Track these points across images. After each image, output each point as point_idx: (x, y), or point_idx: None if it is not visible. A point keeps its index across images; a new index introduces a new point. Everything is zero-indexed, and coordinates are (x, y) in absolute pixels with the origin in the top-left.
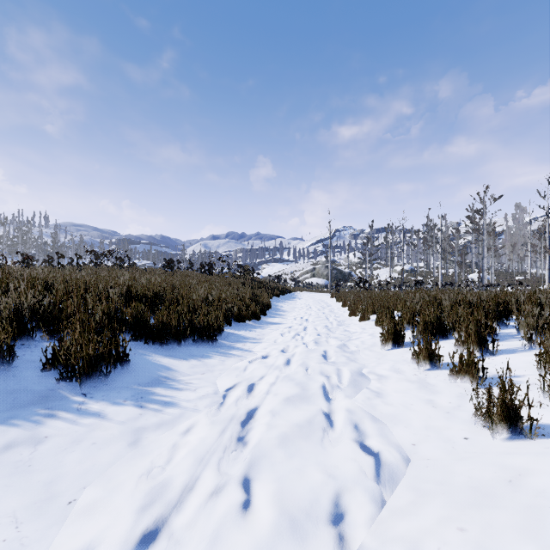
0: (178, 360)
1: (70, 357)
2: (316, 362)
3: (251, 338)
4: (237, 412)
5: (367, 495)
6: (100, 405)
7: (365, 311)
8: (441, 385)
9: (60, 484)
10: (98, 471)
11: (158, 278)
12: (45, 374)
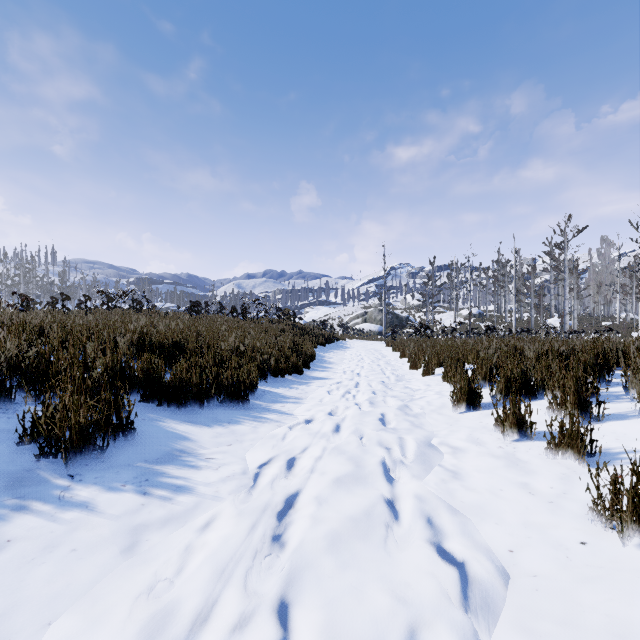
0: (198, 427)
1: (54, 427)
2: (373, 429)
3: (291, 397)
4: (271, 500)
5: (456, 638)
6: (91, 491)
7: (429, 364)
8: (536, 462)
9: (15, 618)
10: (73, 595)
11: (180, 324)
12: (21, 448)
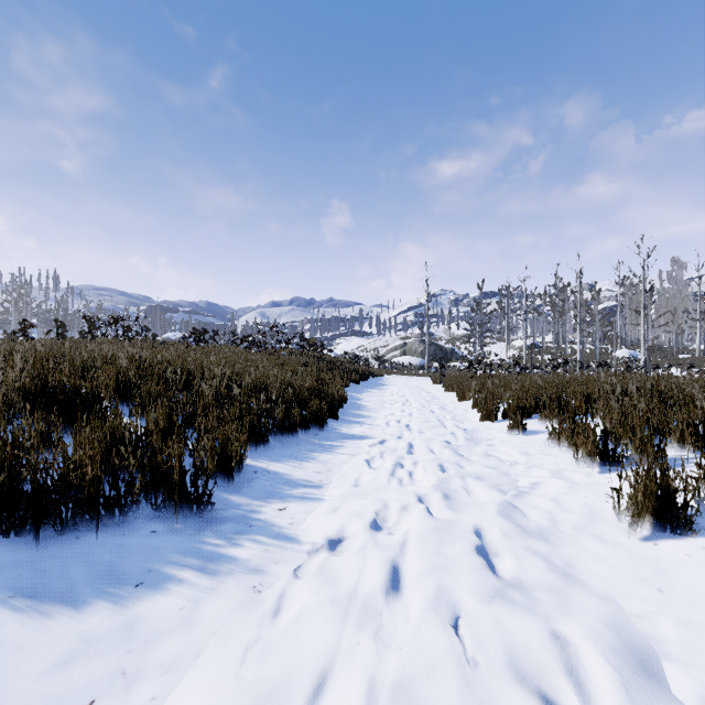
0: (40, 616)
1: None
2: (484, 614)
3: (302, 482)
4: None
5: None
6: None
7: (518, 415)
8: None
9: None
10: None
11: (158, 356)
12: None
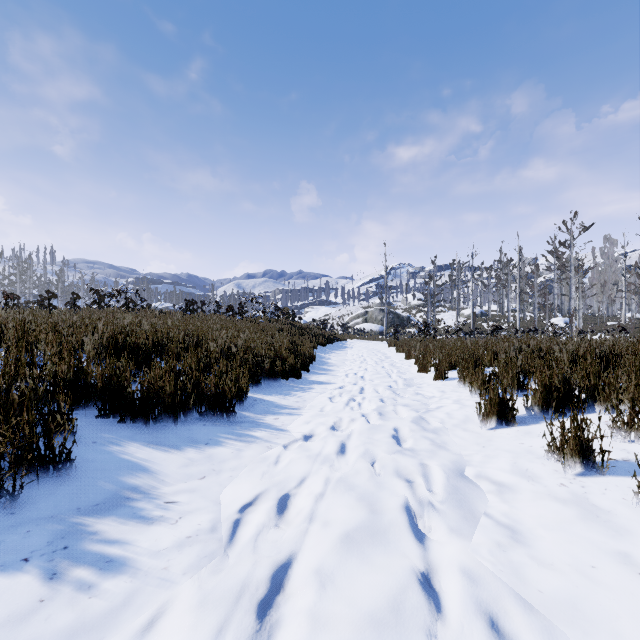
0: (166, 451)
1: None
2: (387, 453)
3: (287, 406)
4: (245, 589)
5: None
6: None
7: (442, 366)
8: (624, 512)
9: None
10: None
11: (168, 323)
12: None
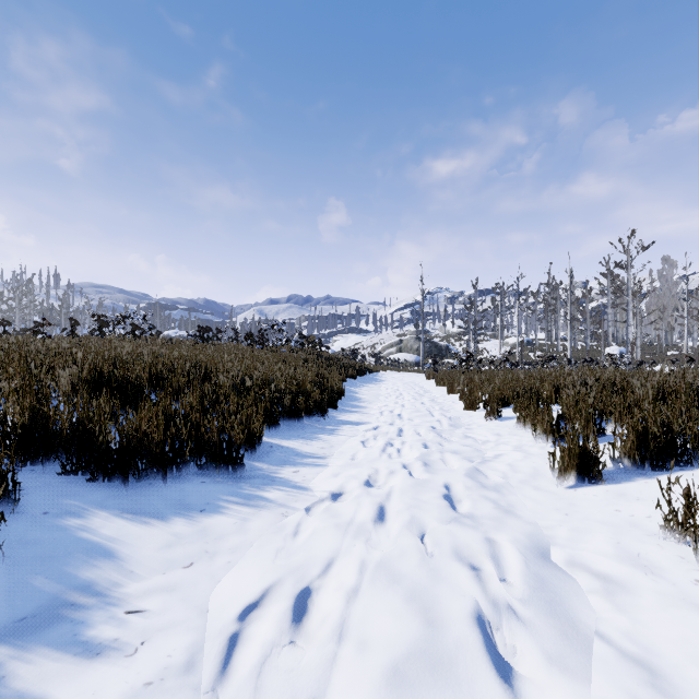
0: (144, 523)
1: None
2: (440, 525)
3: (310, 454)
4: None
5: None
6: None
7: (495, 404)
8: None
9: None
10: None
11: (174, 352)
12: None
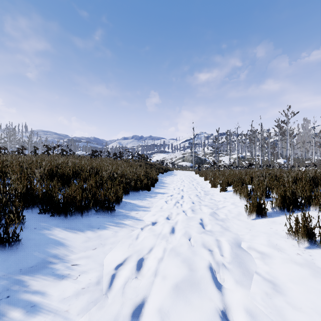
0: (75, 233)
1: None
2: (197, 234)
3: (143, 206)
4: None
5: None
6: None
7: (224, 185)
8: None
9: None
10: None
11: (82, 162)
12: None
